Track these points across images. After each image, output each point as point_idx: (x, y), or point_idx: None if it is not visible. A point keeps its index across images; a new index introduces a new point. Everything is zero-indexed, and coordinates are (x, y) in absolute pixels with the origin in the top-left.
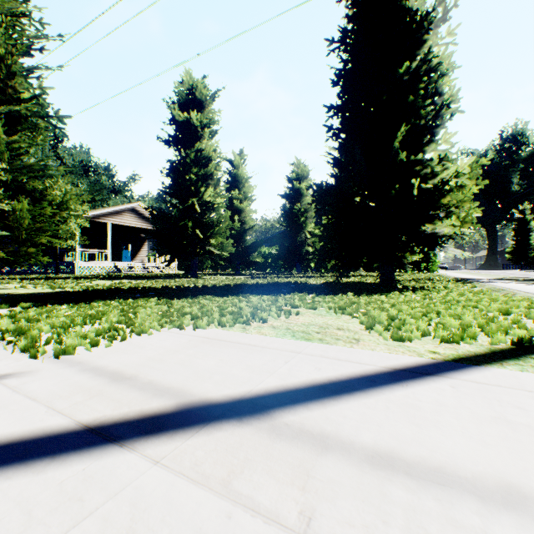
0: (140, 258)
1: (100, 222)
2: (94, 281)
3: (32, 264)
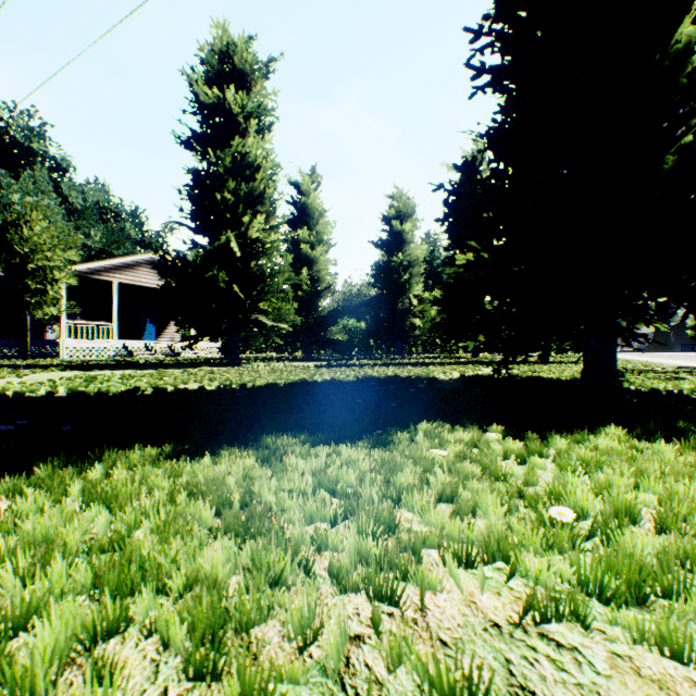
0: (169, 335)
1: (101, 280)
2: (43, 373)
3: None
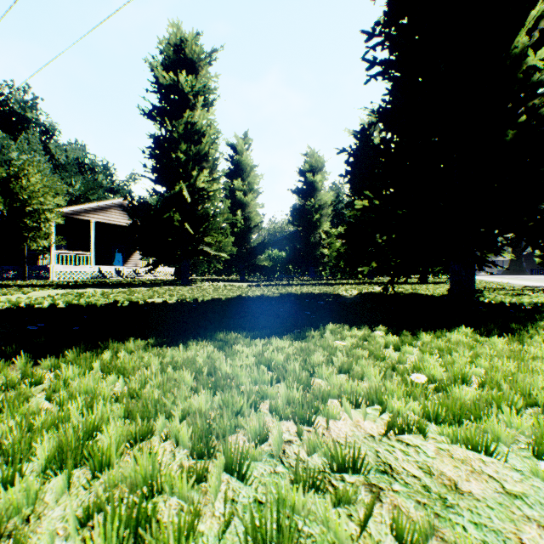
0: (134, 261)
1: (82, 219)
2: (41, 291)
3: (3, 269)
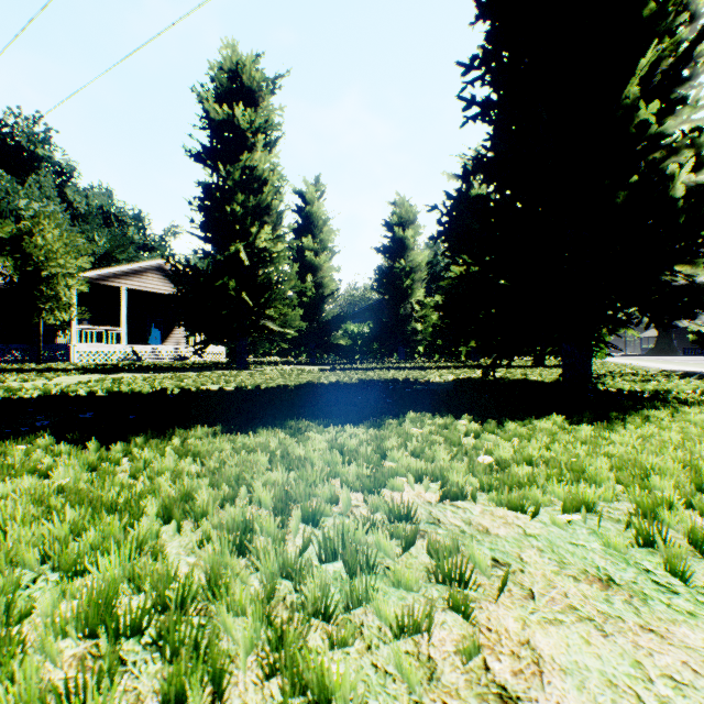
0: (175, 339)
1: (110, 286)
2: (67, 376)
3: (11, 349)
